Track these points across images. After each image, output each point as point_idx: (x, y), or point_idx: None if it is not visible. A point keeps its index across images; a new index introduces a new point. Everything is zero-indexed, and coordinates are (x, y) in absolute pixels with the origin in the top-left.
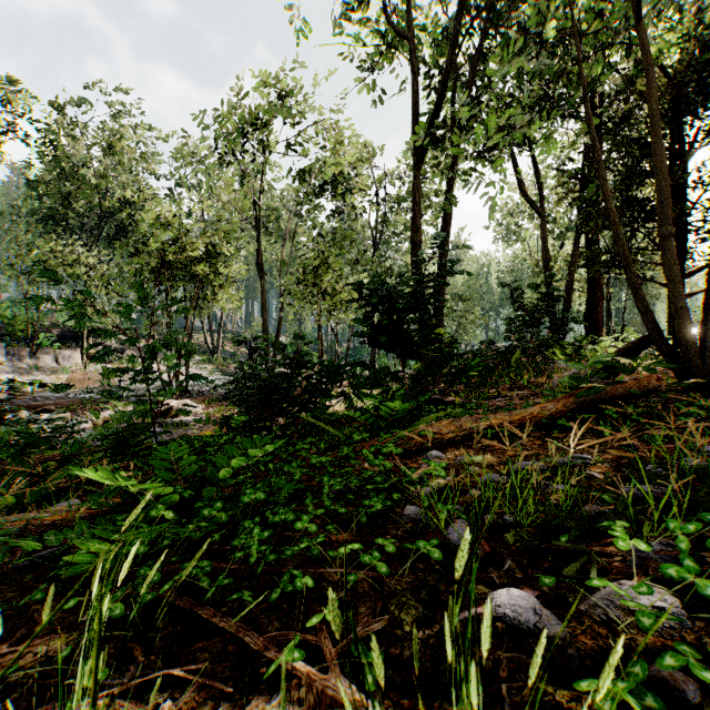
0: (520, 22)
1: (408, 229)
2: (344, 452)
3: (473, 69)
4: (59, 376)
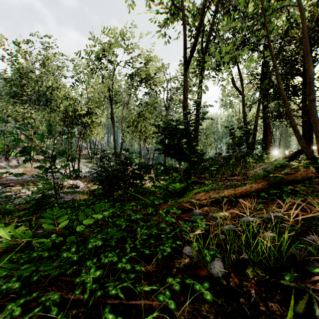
0: (233, 5)
1: (181, 102)
2: (150, 211)
3: (211, 25)
4: (19, 169)
